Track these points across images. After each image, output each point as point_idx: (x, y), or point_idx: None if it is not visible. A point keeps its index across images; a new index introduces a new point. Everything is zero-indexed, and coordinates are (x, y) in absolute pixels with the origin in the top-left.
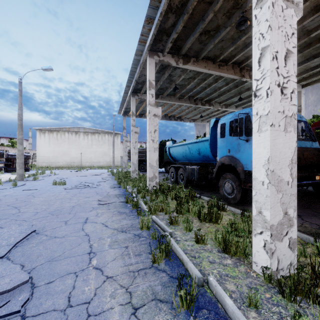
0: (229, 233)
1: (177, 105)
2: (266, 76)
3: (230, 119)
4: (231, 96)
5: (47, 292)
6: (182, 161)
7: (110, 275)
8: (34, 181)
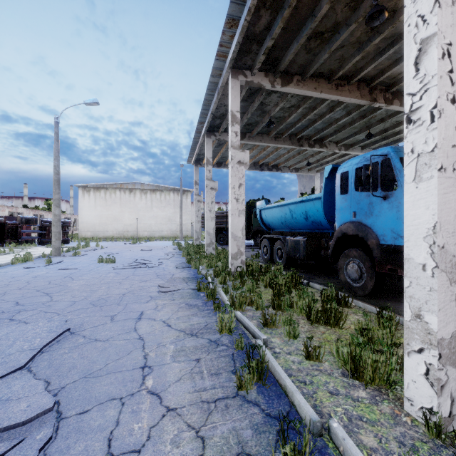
0: (362, 347)
1: (272, 148)
2: (431, 87)
3: (357, 165)
4: (355, 131)
5: (78, 429)
6: (280, 229)
7: (173, 406)
8: (74, 257)
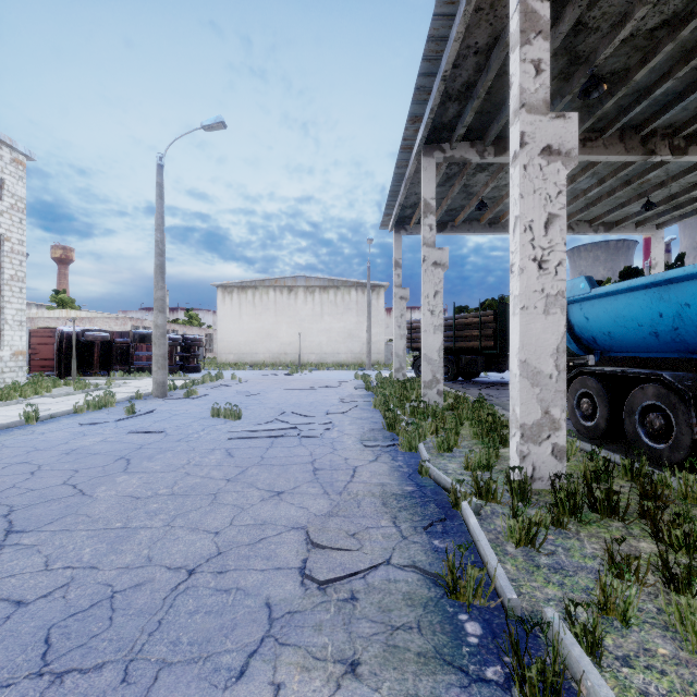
0: None
1: None
2: None
3: None
4: None
5: None
6: (636, 352)
7: None
8: (184, 399)
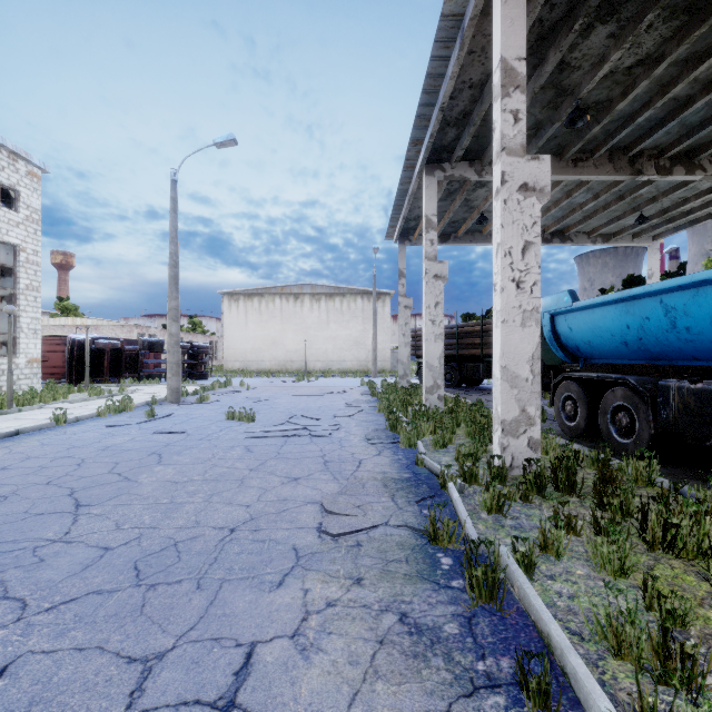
0: None
1: (558, 193)
2: None
3: None
4: None
5: None
6: (612, 359)
7: None
8: (198, 405)
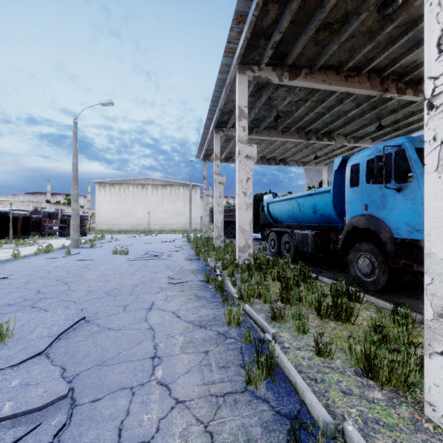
0: (377, 346)
1: (279, 142)
2: None
3: (368, 157)
4: (365, 123)
5: (90, 416)
6: (288, 223)
7: (181, 398)
8: (91, 248)
